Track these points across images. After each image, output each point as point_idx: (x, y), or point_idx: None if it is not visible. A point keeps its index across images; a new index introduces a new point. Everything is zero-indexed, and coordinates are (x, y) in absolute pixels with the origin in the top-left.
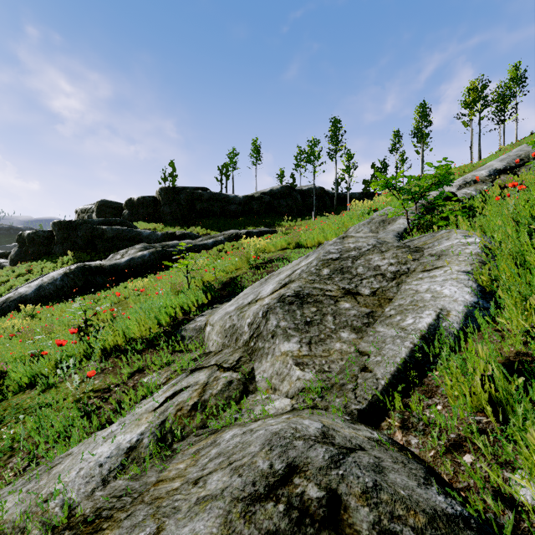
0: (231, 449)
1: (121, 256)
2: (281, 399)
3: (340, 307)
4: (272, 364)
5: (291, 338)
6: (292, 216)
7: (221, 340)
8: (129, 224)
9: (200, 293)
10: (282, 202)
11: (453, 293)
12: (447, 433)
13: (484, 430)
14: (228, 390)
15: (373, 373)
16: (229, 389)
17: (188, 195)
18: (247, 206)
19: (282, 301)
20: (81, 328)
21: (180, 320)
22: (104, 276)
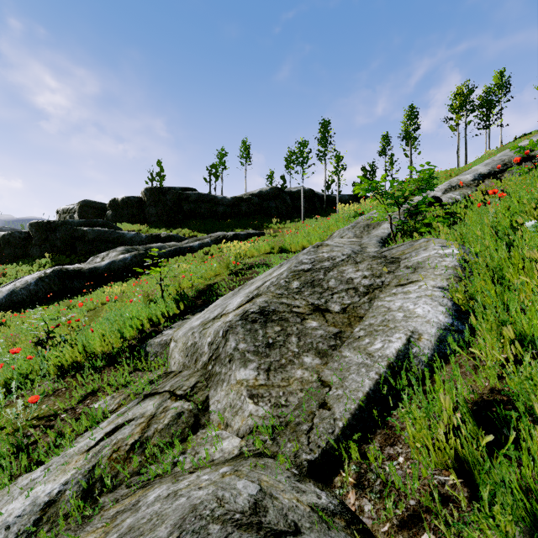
0: (144, 523)
1: (101, 259)
2: (231, 437)
3: (307, 326)
4: (226, 393)
5: (248, 363)
6: (282, 218)
7: (182, 359)
8: (112, 225)
9: (170, 303)
10: (271, 204)
11: (426, 313)
12: (406, 498)
13: (449, 496)
14: (176, 424)
15: (331, 411)
16: (177, 423)
17: (175, 195)
18: (236, 208)
19: (245, 318)
20: (41, 341)
21: (147, 333)
22: (83, 280)
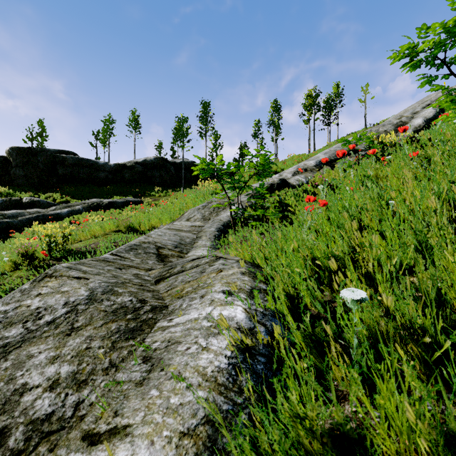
0: None
1: None
2: None
3: None
4: None
5: None
6: (166, 186)
7: None
8: None
9: None
10: (155, 173)
11: None
12: None
13: None
14: None
15: None
16: None
17: (48, 158)
18: (119, 175)
19: None
20: None
21: None
22: None
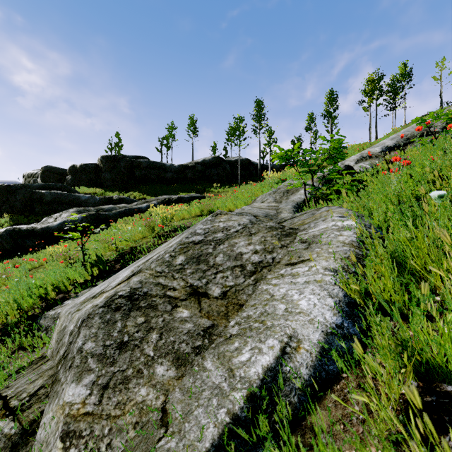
0: None
1: (54, 219)
2: None
3: (176, 316)
4: (51, 417)
5: (85, 374)
6: (222, 183)
7: (54, 344)
8: (70, 189)
9: (81, 269)
10: (213, 171)
11: (311, 308)
12: None
13: None
14: None
15: None
16: None
17: (128, 163)
18: (182, 174)
19: (109, 305)
20: None
21: (52, 301)
22: (35, 239)
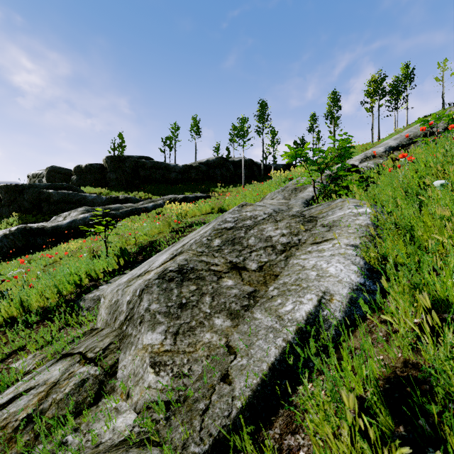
0: None
1: (63, 218)
2: (128, 412)
3: (222, 284)
4: (132, 358)
5: (157, 326)
6: (226, 183)
7: (105, 317)
8: (76, 188)
9: (110, 259)
10: (217, 171)
11: (339, 272)
12: None
13: None
14: (78, 393)
15: (232, 386)
16: (79, 392)
17: (132, 163)
18: (186, 174)
19: (162, 277)
20: None
21: (86, 287)
22: (46, 237)
